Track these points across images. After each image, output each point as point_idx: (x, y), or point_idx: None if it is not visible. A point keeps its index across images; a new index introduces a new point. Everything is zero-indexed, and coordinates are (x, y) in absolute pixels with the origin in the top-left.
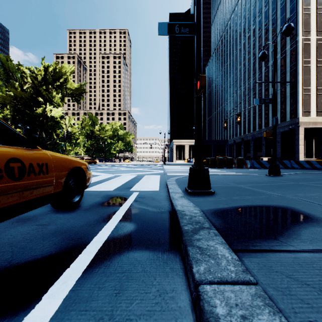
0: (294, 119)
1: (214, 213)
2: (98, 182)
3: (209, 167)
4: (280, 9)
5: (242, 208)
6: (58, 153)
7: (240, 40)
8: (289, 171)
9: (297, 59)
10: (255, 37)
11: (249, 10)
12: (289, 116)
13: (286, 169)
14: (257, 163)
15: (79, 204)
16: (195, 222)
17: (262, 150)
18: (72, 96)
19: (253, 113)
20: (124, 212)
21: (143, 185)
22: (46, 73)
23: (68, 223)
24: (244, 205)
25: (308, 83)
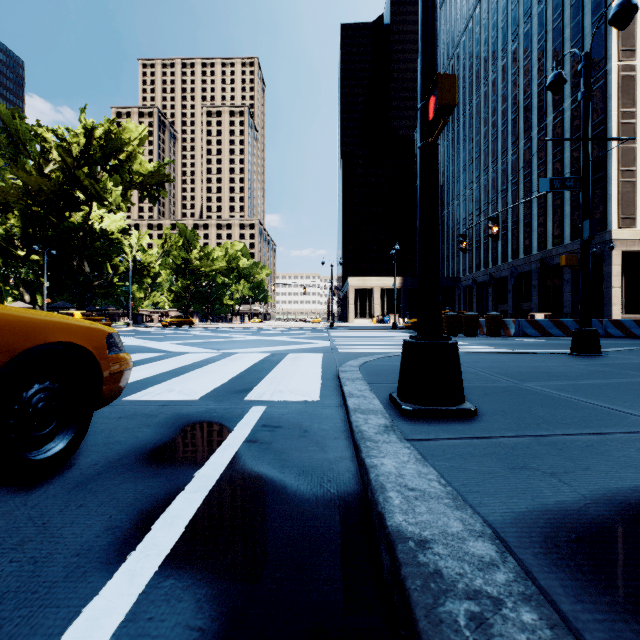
0: (601, 235)
1: (553, 549)
2: (175, 373)
3: None
4: (572, 7)
5: None
6: None
7: (486, 74)
8: (606, 343)
9: (607, 109)
10: (517, 68)
11: (505, 12)
12: None
13: None
14: (531, 326)
15: (78, 453)
16: None
17: (532, 298)
18: (142, 188)
19: (514, 222)
20: (201, 498)
21: (281, 383)
22: (88, 140)
23: None
24: (632, 489)
25: (630, 159)
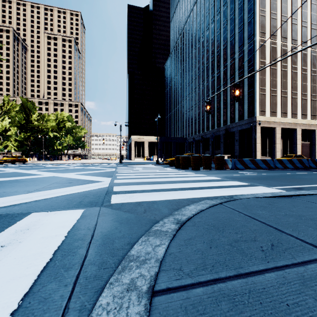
0: (252, 118)
1: None
2: None
3: (179, 167)
4: (239, 9)
5: None
6: None
7: (199, 38)
8: (296, 174)
9: (255, 59)
10: (214, 36)
11: (208, 9)
12: (246, 115)
13: (278, 171)
14: (240, 163)
15: None
16: None
17: (220, 148)
18: None
19: (212, 111)
20: None
21: None
22: None
23: None
24: None
25: (263, 84)
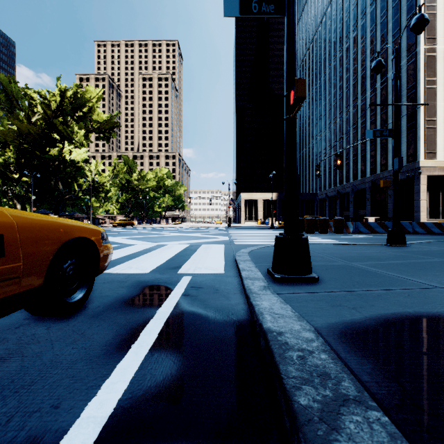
0: (413, 164)
1: (343, 336)
2: (130, 257)
3: None
4: (393, 8)
5: (393, 322)
6: (35, 214)
7: (335, 53)
8: (413, 237)
9: (417, 78)
10: (356, 49)
11: (348, 10)
12: (405, 159)
13: (407, 235)
14: (364, 226)
15: (87, 301)
16: (319, 375)
17: (366, 207)
18: (99, 131)
19: (354, 155)
20: (163, 322)
21: (199, 263)
22: (62, 98)
23: (47, 354)
24: (392, 313)
25: (432, 112)
